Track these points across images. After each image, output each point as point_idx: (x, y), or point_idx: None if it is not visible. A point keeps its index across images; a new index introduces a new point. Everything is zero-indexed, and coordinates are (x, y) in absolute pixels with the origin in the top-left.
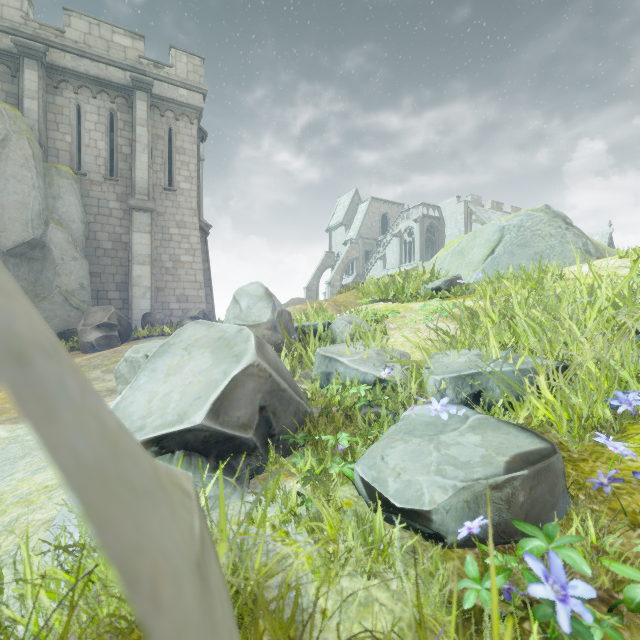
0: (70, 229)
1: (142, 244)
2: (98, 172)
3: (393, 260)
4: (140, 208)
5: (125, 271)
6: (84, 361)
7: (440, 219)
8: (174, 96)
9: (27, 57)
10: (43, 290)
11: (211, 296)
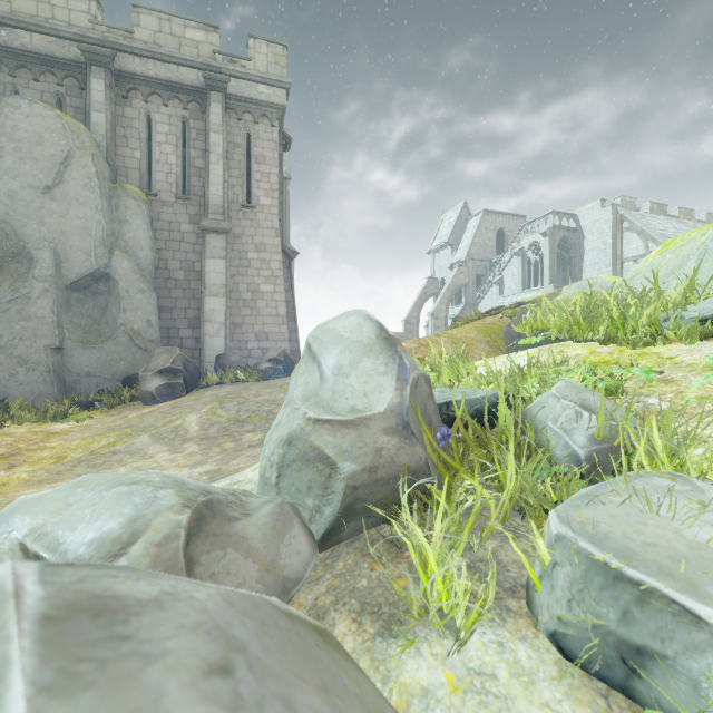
0: (137, 257)
1: (216, 272)
2: (169, 191)
3: (513, 284)
4: (213, 229)
5: (198, 305)
6: (136, 418)
7: (577, 230)
8: (252, 94)
9: (94, 65)
10: (107, 328)
11: (296, 332)
